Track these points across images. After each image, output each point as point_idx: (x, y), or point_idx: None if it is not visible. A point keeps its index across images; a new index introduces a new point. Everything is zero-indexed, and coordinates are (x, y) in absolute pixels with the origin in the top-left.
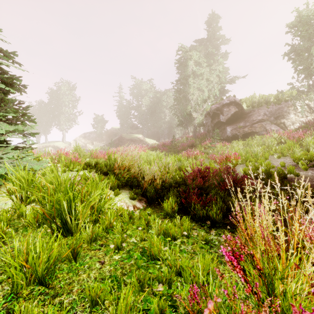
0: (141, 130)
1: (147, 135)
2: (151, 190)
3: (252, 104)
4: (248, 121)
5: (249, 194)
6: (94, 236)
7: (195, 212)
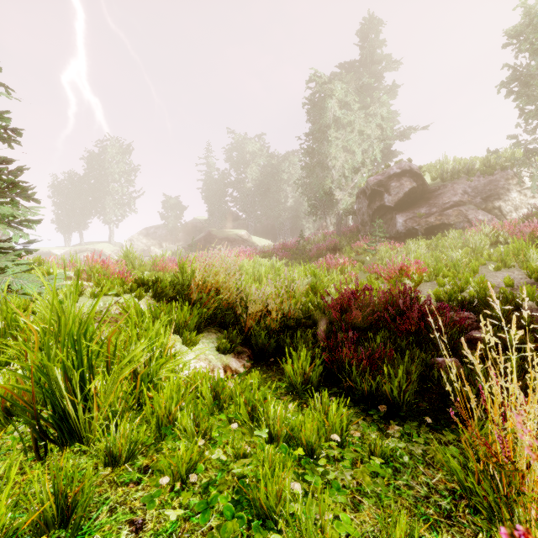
0: (244, 223)
1: (255, 231)
2: (260, 332)
3: (441, 175)
4: (434, 205)
5: (493, 353)
6: (128, 448)
7: (353, 383)
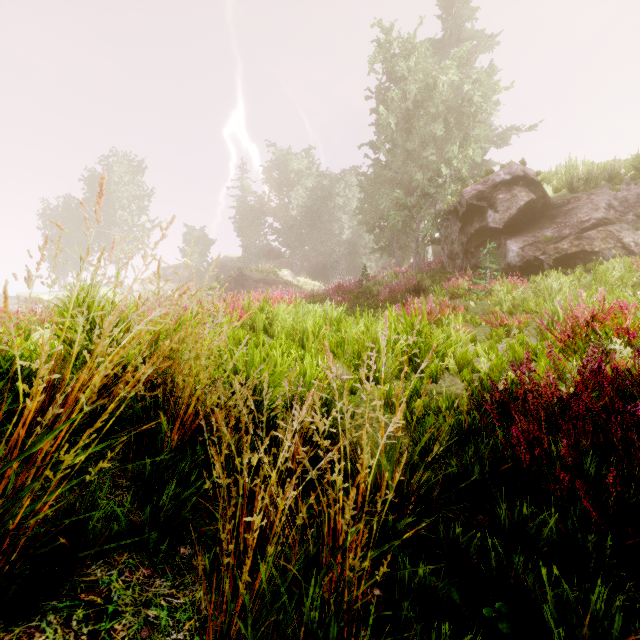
0: (287, 261)
1: (301, 271)
2: None
3: (569, 184)
4: (565, 225)
5: None
6: None
7: None
